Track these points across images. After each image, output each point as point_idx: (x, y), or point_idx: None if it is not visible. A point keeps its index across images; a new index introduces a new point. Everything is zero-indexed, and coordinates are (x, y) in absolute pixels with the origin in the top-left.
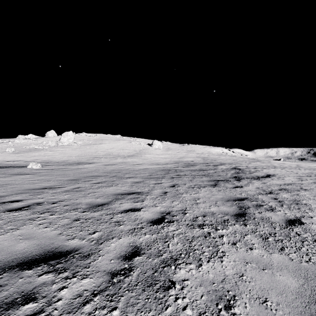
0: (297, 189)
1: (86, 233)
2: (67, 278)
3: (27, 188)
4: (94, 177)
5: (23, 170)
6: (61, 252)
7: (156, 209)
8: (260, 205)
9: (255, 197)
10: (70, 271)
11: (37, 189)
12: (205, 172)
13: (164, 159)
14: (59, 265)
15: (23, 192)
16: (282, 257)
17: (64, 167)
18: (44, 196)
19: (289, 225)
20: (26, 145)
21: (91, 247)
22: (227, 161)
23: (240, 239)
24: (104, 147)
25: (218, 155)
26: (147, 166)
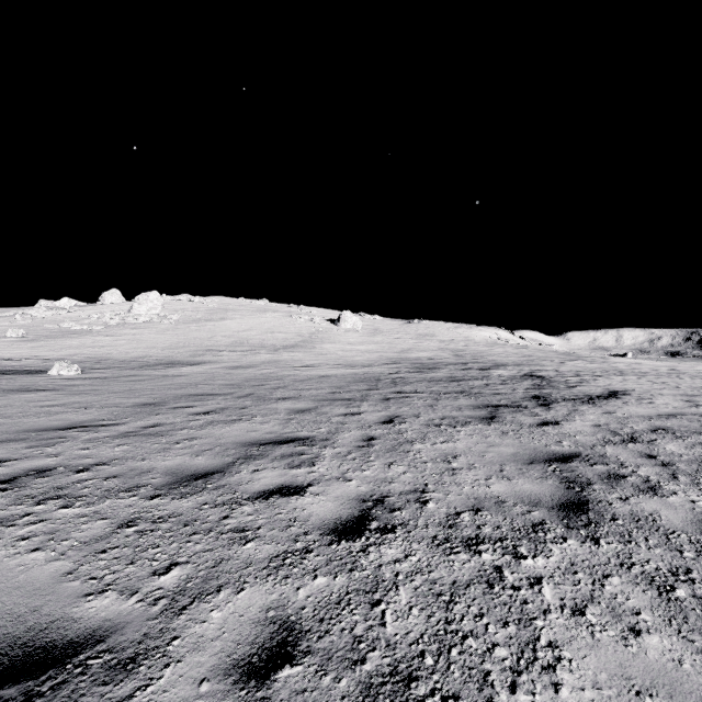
0: (697, 430)
1: (145, 570)
2: None
3: (30, 427)
4: (199, 398)
5: (38, 379)
6: (53, 647)
7: (348, 489)
8: (619, 476)
9: (598, 451)
10: None
11: (51, 431)
12: (463, 384)
13: (365, 355)
14: None
15: (15, 439)
16: None
17: (134, 372)
18: (64, 449)
19: None
20: (53, 322)
21: (149, 624)
22: (511, 359)
23: (594, 592)
24: (231, 328)
25: (489, 346)
26: (327, 371)
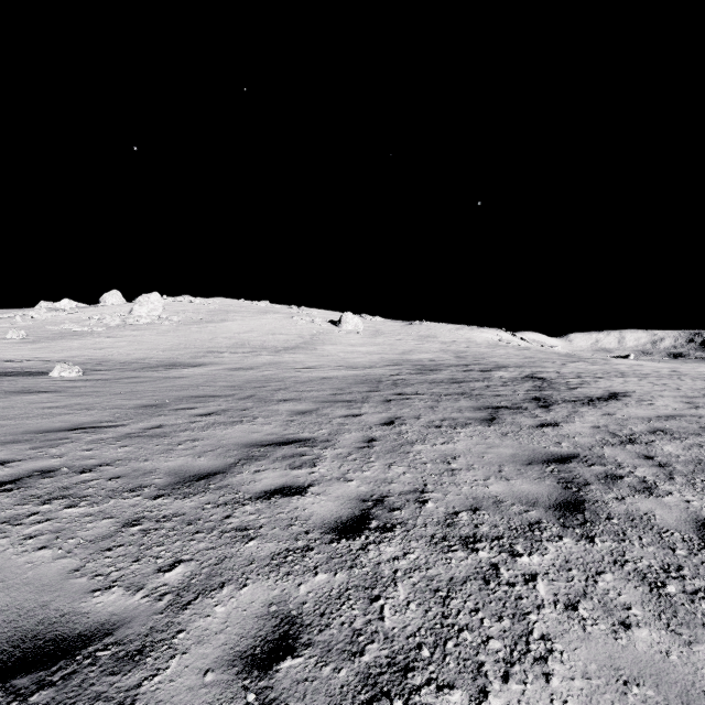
0: (695, 431)
1: (150, 567)
2: None
3: (33, 428)
4: (200, 399)
5: (39, 381)
6: (62, 640)
7: (348, 489)
8: (616, 477)
9: (596, 452)
10: None
11: (54, 432)
12: (464, 386)
13: (367, 356)
14: (39, 697)
15: (19, 440)
16: None
17: (135, 374)
18: (67, 450)
19: None
20: (54, 324)
21: (155, 618)
22: (512, 361)
23: (586, 588)
24: (232, 329)
25: (491, 347)
26: (328, 373)
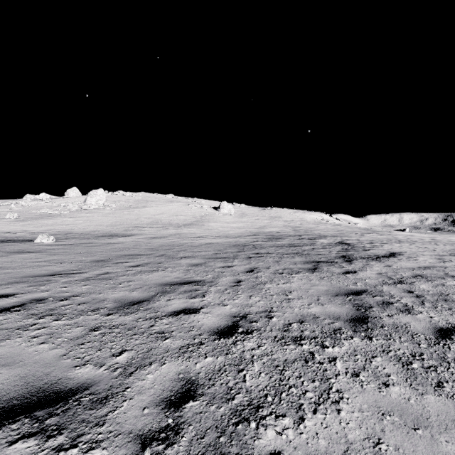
0: (441, 276)
1: (108, 353)
2: (61, 448)
3: (28, 274)
4: (131, 257)
5: (28, 245)
6: (60, 392)
7: (225, 310)
8: (389, 303)
9: (378, 289)
10: (68, 434)
11: (42, 276)
12: (298, 248)
13: (236, 230)
14: (50, 420)
15: (20, 281)
16: (443, 403)
17: (89, 241)
18: (51, 287)
19: (441, 339)
20: (36, 209)
21: (113, 381)
22: (329, 233)
23: (365, 365)
24: (150, 212)
25: (316, 224)
26: (211, 240)
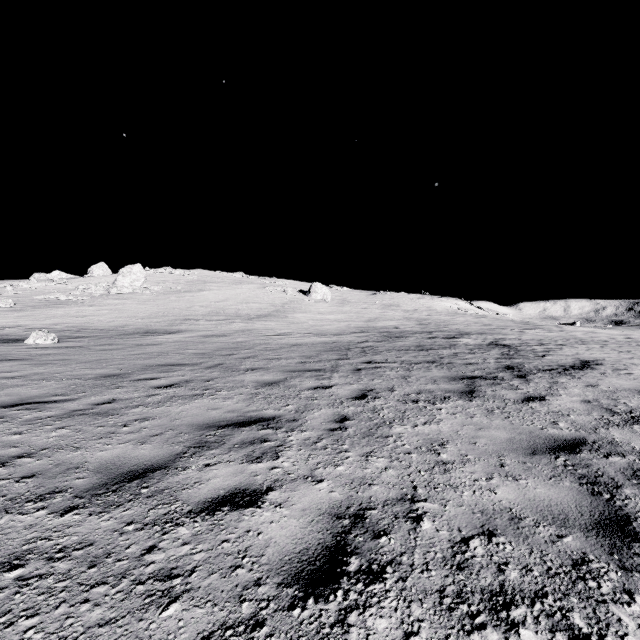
0: None
1: None
2: None
3: None
4: (166, 368)
5: (12, 348)
6: None
7: (317, 495)
8: None
9: (604, 436)
10: None
11: None
12: (432, 353)
13: (335, 324)
14: None
15: None
16: None
17: (110, 341)
18: None
19: None
20: (42, 293)
21: None
22: (473, 328)
23: None
24: (209, 298)
25: (450, 315)
26: (297, 340)
